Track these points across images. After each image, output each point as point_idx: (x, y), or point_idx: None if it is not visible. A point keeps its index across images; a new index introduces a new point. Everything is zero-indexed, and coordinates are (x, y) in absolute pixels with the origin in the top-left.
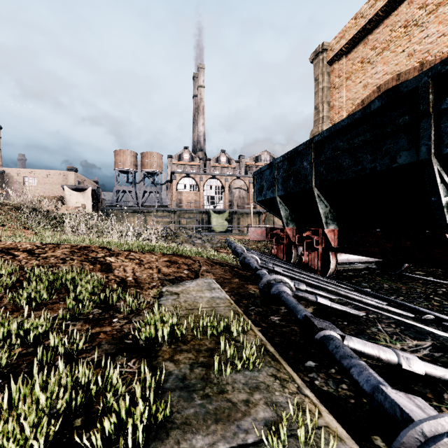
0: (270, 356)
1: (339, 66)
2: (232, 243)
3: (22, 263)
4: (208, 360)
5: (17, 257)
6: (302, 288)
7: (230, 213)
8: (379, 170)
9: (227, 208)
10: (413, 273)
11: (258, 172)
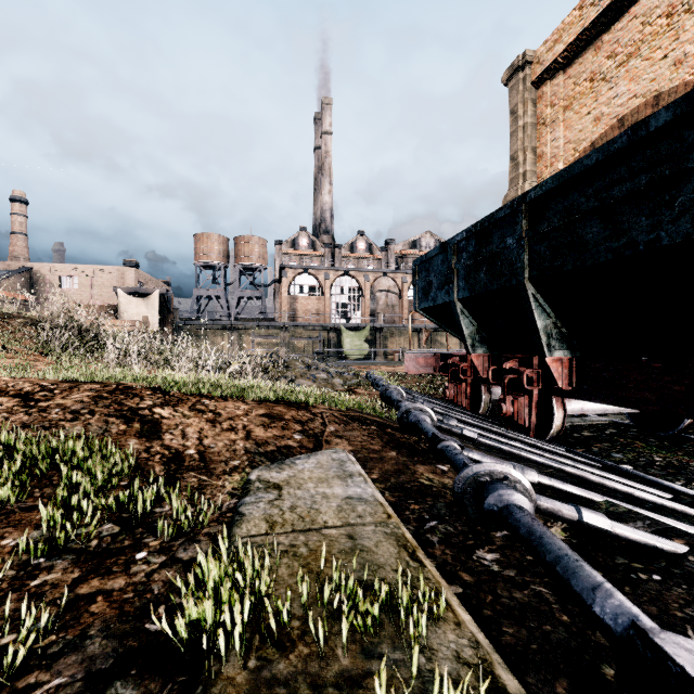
0: None
1: (553, 89)
2: (380, 380)
3: None
4: None
5: None
6: (530, 478)
7: (372, 329)
8: (667, 244)
9: (367, 322)
10: None
11: (422, 260)
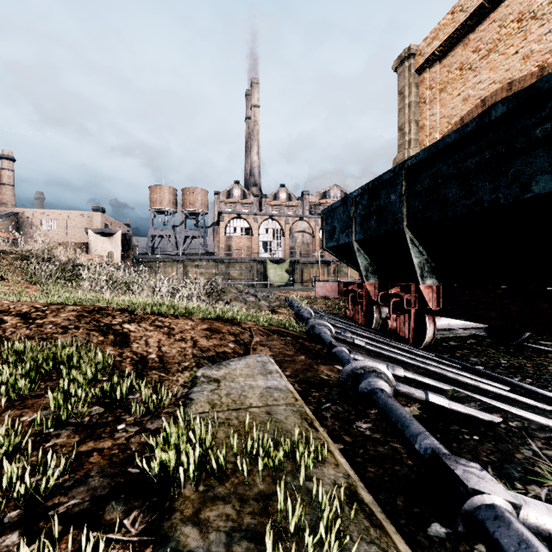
0: (367, 515)
1: (431, 75)
2: (295, 302)
3: (7, 333)
4: (258, 524)
5: (5, 323)
6: (398, 373)
7: (291, 262)
8: (504, 203)
9: (287, 256)
10: (537, 343)
11: (328, 210)
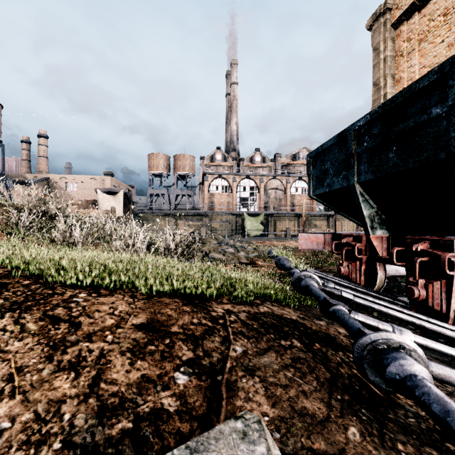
0: None
1: (409, 27)
2: (284, 260)
3: None
4: None
5: None
6: None
7: (266, 215)
8: None
9: (262, 210)
10: None
11: (318, 151)
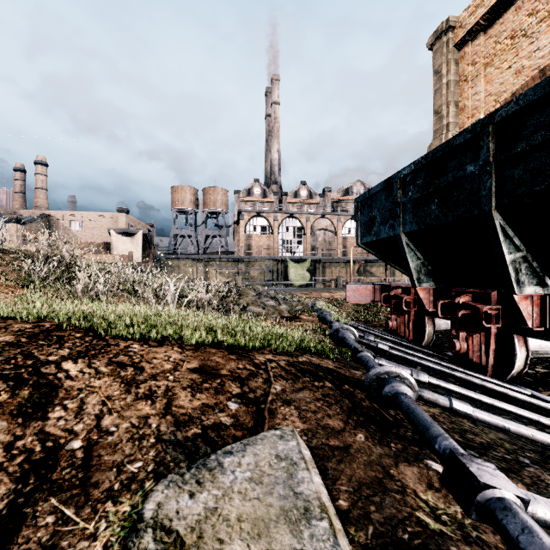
0: None
1: (474, 49)
2: (326, 314)
3: None
4: None
5: None
6: None
7: (313, 261)
8: None
9: (308, 255)
10: None
11: (365, 197)
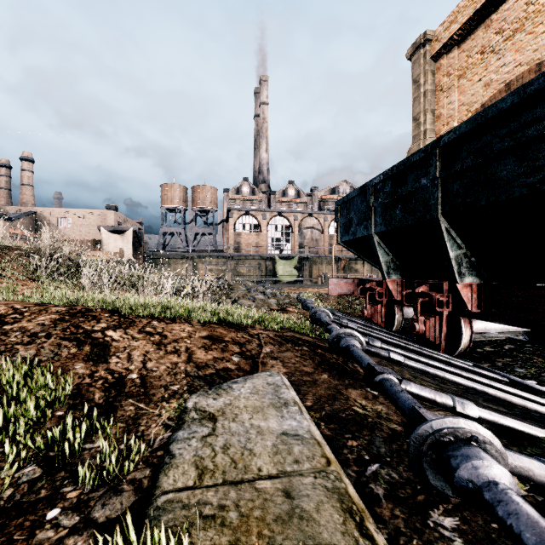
0: None
1: (449, 61)
2: (309, 302)
3: None
4: None
5: None
6: (470, 413)
7: (300, 259)
8: None
9: (296, 253)
10: None
11: (344, 201)
